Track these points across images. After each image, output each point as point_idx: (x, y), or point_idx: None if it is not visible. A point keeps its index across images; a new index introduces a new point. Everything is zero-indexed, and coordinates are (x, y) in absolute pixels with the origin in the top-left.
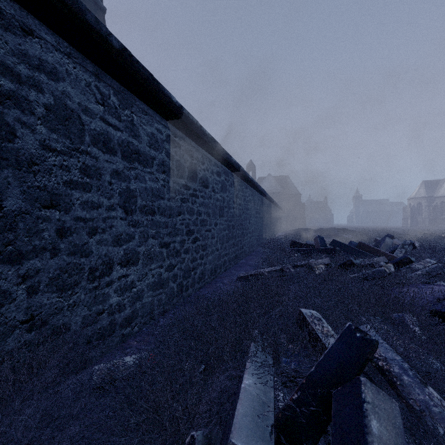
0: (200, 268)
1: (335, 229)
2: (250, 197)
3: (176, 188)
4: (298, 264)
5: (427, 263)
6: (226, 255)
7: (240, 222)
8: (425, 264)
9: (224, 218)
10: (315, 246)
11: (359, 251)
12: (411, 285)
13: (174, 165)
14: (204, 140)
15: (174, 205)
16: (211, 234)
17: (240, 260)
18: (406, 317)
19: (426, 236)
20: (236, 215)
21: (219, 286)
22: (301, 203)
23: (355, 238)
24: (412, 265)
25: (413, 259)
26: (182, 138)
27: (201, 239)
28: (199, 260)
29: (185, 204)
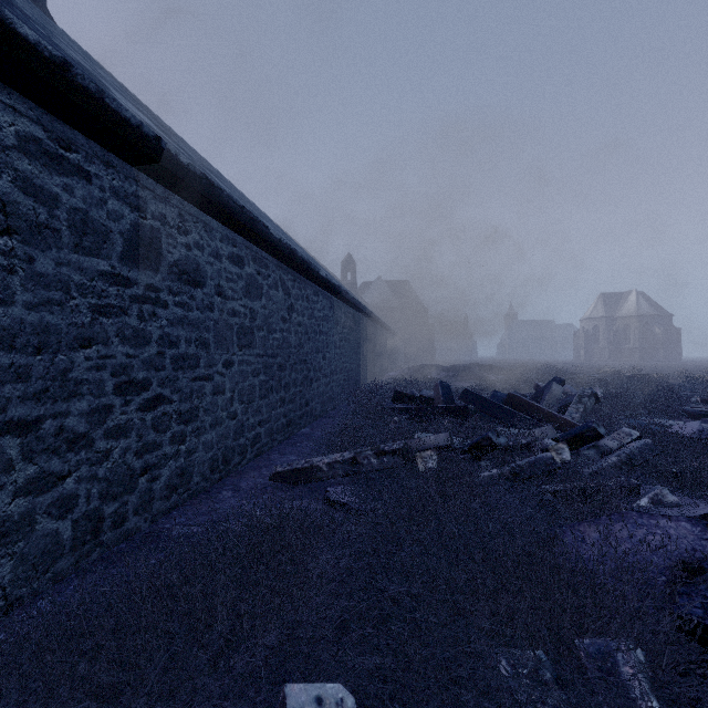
0: (174, 464)
1: (477, 365)
2: (327, 312)
3: (73, 278)
4: (386, 449)
5: (625, 436)
6: (260, 424)
7: (302, 356)
8: (622, 439)
9: (256, 351)
10: (434, 401)
11: (508, 411)
12: (613, 515)
13: (60, 220)
14: (177, 175)
15: (60, 321)
16: (211, 386)
17: (300, 428)
18: (618, 654)
19: (608, 376)
20: (288, 345)
21: (221, 500)
22: (428, 324)
23: (506, 382)
24: (600, 442)
25: (602, 431)
26: (101, 158)
27: (176, 399)
28: (171, 446)
29: (115, 320)
